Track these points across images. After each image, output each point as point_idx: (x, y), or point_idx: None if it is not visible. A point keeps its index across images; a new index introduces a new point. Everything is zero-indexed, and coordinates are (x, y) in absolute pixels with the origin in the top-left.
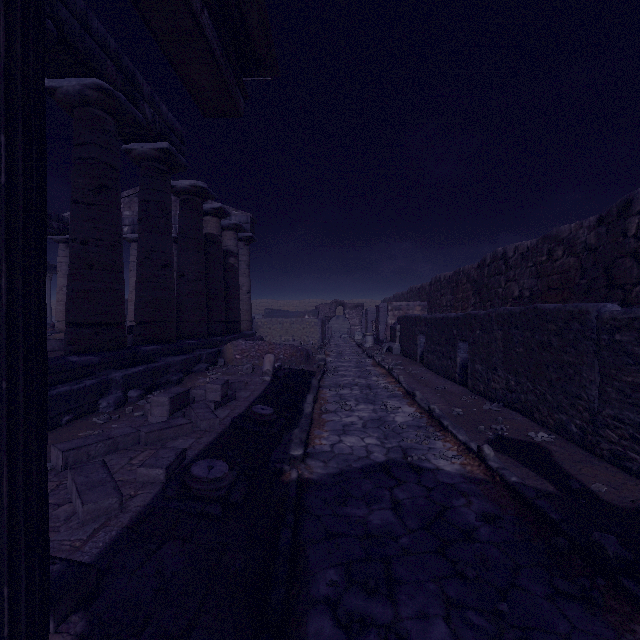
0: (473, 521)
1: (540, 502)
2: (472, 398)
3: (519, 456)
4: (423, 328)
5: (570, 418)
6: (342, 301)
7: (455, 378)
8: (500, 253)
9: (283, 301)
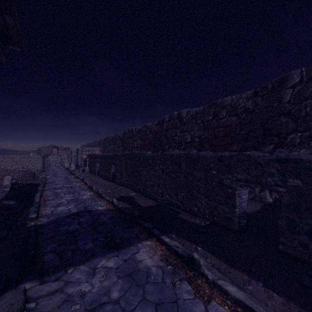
0: (106, 220)
1: (125, 210)
2: (115, 186)
3: (125, 201)
4: (99, 160)
5: (141, 187)
6: (56, 145)
7: (110, 179)
8: (131, 129)
9: (12, 144)
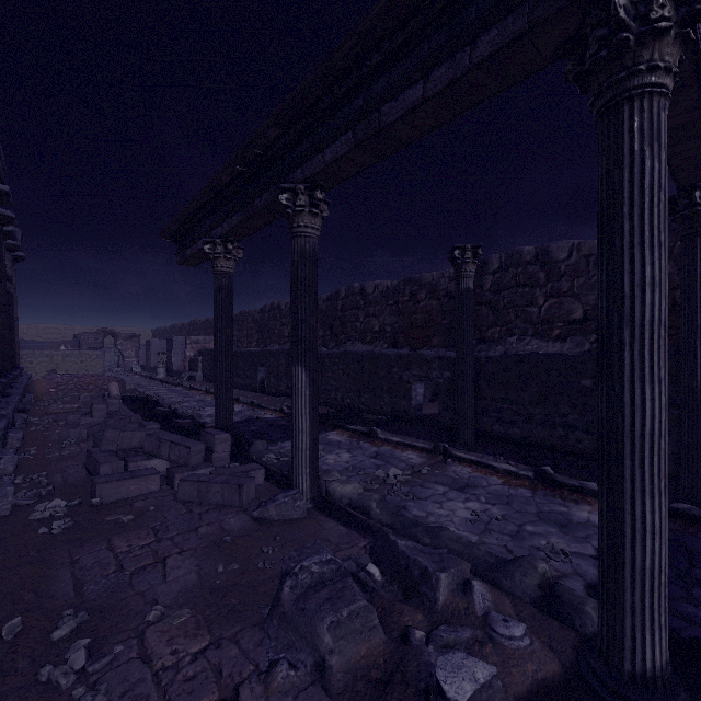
0: (284, 423)
1: None
2: (270, 397)
3: None
4: None
5: None
6: (113, 330)
7: (257, 390)
8: (277, 305)
9: None
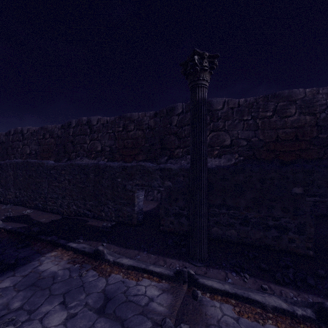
0: None
1: (19, 229)
2: None
3: (16, 220)
4: None
5: (39, 202)
6: None
7: None
8: (20, 130)
9: None
